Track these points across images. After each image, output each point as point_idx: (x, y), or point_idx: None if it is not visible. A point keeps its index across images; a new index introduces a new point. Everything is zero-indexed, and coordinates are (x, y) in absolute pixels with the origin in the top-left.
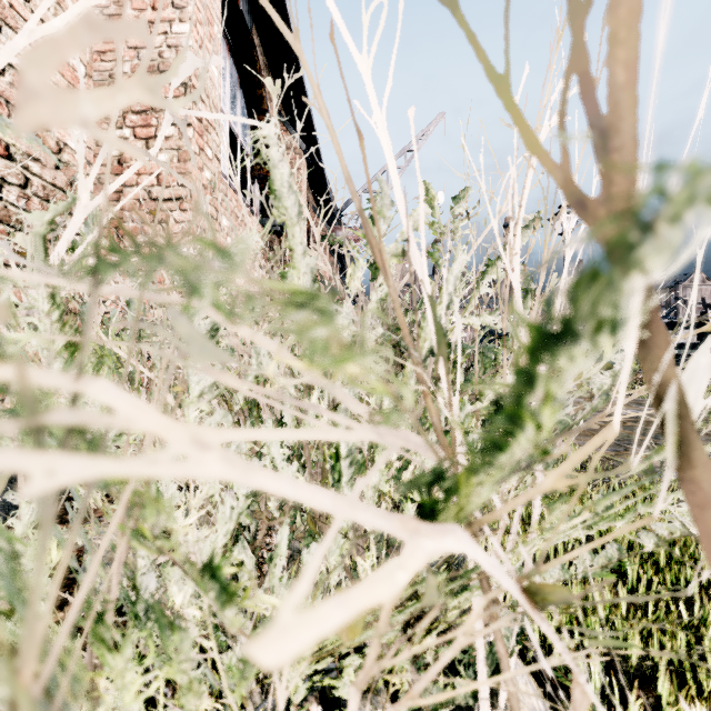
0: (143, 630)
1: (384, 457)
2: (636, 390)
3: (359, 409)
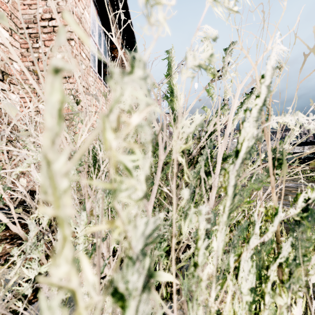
0: None
1: None
2: None
3: None
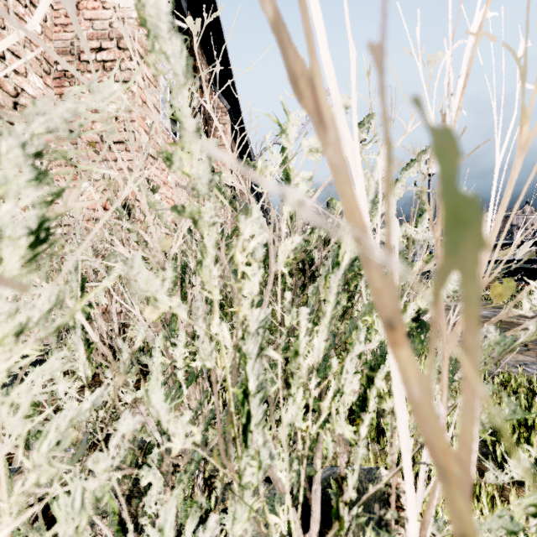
0: None
1: None
2: None
3: None
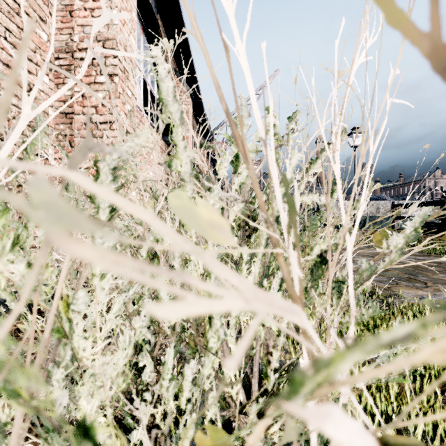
0: (55, 440)
1: (252, 326)
2: (416, 247)
3: (226, 274)
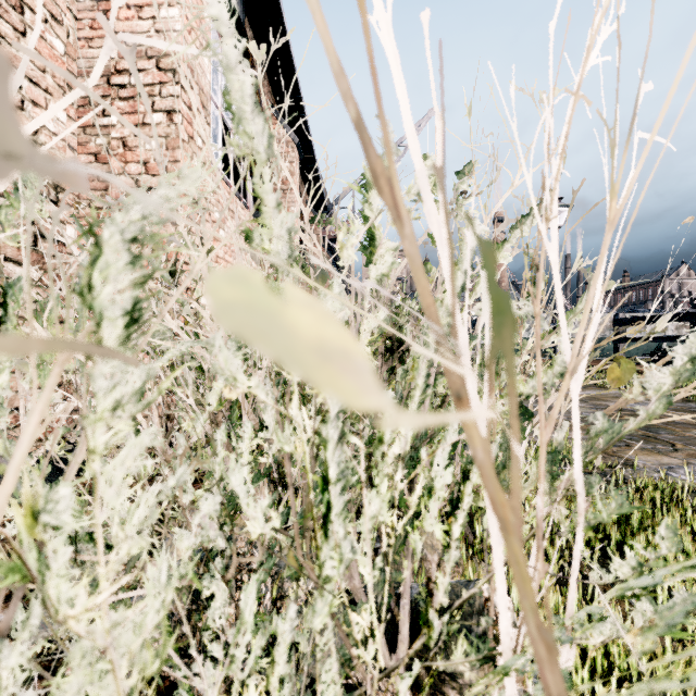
0: None
1: None
2: (682, 389)
3: None
